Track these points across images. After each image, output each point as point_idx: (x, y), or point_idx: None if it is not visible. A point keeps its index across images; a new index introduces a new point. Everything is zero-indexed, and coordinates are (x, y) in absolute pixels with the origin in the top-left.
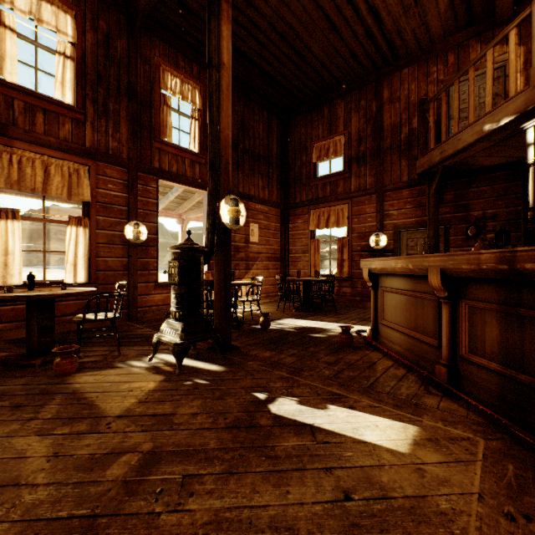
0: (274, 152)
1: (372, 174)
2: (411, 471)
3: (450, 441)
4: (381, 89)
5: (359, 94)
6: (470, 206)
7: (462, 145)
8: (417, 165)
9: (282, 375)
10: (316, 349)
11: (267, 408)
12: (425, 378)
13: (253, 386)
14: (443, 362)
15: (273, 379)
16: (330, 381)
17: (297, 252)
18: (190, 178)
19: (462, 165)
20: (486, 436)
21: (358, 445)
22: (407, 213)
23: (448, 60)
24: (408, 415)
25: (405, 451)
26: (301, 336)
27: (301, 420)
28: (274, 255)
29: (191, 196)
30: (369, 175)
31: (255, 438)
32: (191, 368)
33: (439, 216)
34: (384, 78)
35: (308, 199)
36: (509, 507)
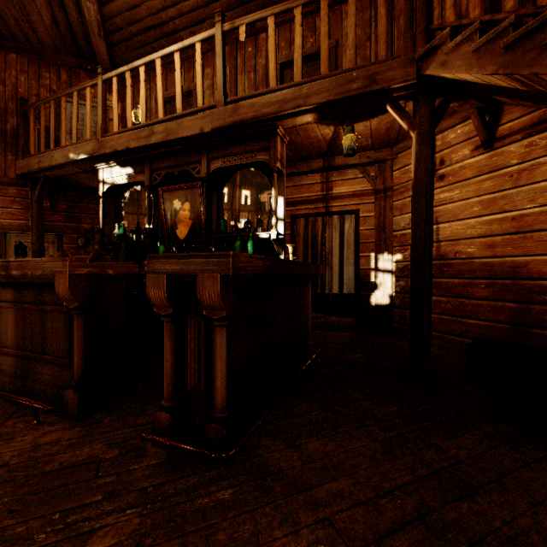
0: None
1: None
2: None
3: None
4: None
5: None
6: (82, 218)
7: (56, 162)
8: (17, 166)
9: None
10: None
11: None
12: None
13: None
14: None
15: None
16: None
17: None
18: None
19: (71, 180)
20: None
21: None
22: (16, 214)
23: (62, 75)
24: None
25: None
26: None
27: None
28: None
29: None
30: None
31: None
32: None
33: (52, 222)
34: None
35: None
36: None
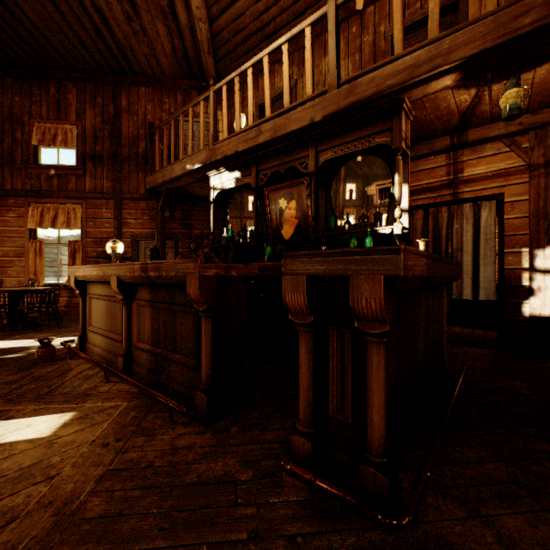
0: None
1: (110, 178)
2: (42, 448)
3: (98, 413)
4: (119, 95)
5: (95, 88)
6: (193, 225)
7: (175, 175)
8: (147, 182)
9: None
10: None
11: None
12: (105, 370)
13: None
14: (122, 353)
15: None
16: None
17: (7, 254)
18: None
19: (185, 190)
20: (131, 400)
21: None
22: (145, 224)
23: (178, 98)
24: (74, 405)
25: (46, 435)
26: None
27: None
28: None
29: None
30: (106, 179)
31: None
32: None
33: (171, 230)
34: (123, 85)
35: (26, 189)
36: (111, 439)
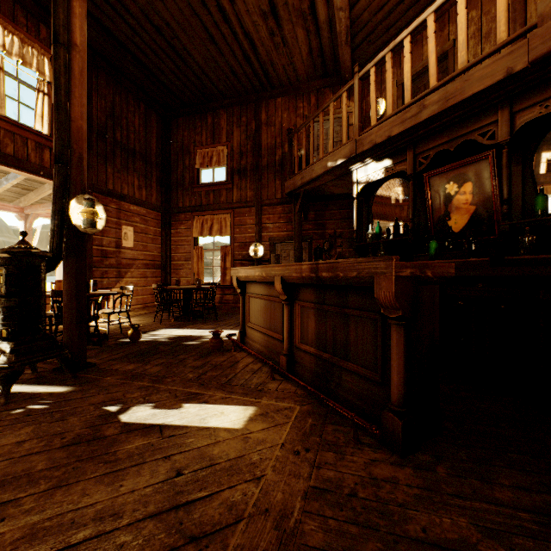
0: (154, 150)
1: (252, 188)
2: (239, 440)
3: (276, 412)
4: (260, 111)
5: (240, 109)
6: (326, 225)
7: (315, 175)
8: (286, 186)
9: (143, 385)
10: (186, 356)
11: (118, 418)
12: (271, 367)
13: (106, 401)
14: (284, 352)
15: (132, 391)
16: (192, 383)
17: (179, 259)
18: (35, 165)
19: (320, 190)
20: (302, 403)
21: (201, 432)
22: (281, 227)
23: (311, 100)
24: (252, 399)
25: (239, 427)
26: (174, 345)
27: (152, 422)
28: (154, 262)
29: (40, 187)
30: (249, 189)
31: (96, 449)
32: (25, 394)
33: (304, 231)
34: (263, 101)
35: (192, 205)
36: (299, 447)
